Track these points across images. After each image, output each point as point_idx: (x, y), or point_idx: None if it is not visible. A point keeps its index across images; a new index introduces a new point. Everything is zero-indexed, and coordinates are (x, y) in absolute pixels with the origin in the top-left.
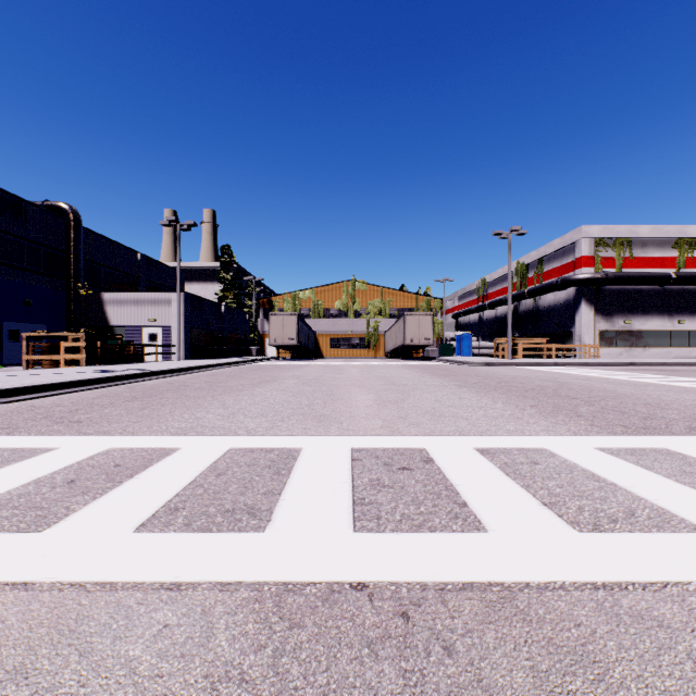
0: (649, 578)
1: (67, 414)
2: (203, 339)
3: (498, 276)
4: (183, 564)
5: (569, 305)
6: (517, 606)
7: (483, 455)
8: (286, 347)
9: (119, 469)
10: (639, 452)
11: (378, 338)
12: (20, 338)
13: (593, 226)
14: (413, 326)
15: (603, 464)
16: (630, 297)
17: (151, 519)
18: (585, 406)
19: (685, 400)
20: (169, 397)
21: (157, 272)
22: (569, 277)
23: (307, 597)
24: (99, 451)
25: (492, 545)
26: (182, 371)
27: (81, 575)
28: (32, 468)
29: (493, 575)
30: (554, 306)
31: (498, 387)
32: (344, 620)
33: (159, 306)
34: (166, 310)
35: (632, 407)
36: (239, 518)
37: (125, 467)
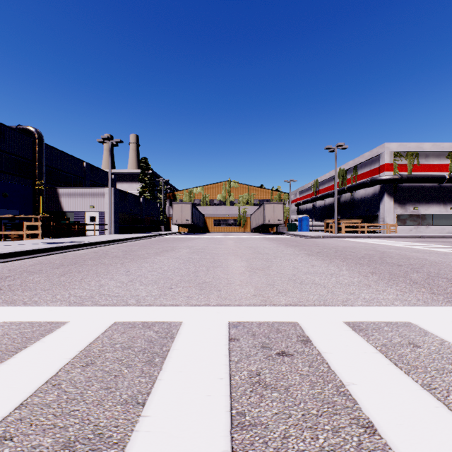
0: None
1: None
2: (128, 220)
3: (326, 178)
4: None
5: (375, 197)
6: None
7: (356, 332)
8: (184, 225)
9: None
10: None
11: (246, 219)
12: None
13: (392, 143)
14: (270, 211)
15: None
16: (417, 191)
17: None
18: (413, 273)
19: None
20: (88, 264)
21: (97, 175)
22: (376, 178)
23: None
24: None
25: None
26: (108, 242)
27: None
28: None
29: None
30: (365, 197)
31: (337, 255)
32: None
33: (97, 197)
34: (102, 200)
35: (451, 274)
36: None
37: None
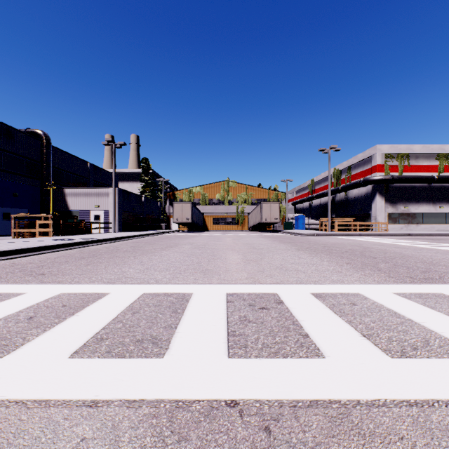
0: (448, 396)
1: (36, 269)
2: (130, 219)
3: (322, 178)
4: (101, 385)
5: (368, 196)
6: (352, 421)
7: (317, 298)
8: (184, 224)
9: (65, 308)
10: (425, 296)
11: (244, 218)
12: (10, 218)
13: (384, 145)
14: (267, 210)
15: (400, 305)
16: (408, 191)
17: (83, 347)
18: (383, 263)
19: (448, 259)
20: (105, 257)
21: (100, 175)
22: (368, 178)
23: (192, 413)
24: (53, 295)
25: (329, 368)
26: (115, 239)
27: (24, 394)
28: (4, 308)
29: (332, 394)
30: (358, 197)
31: (323, 250)
32: (220, 434)
33: (101, 197)
34: (106, 200)
35: (414, 264)
36: (146, 346)
37: (69, 307)
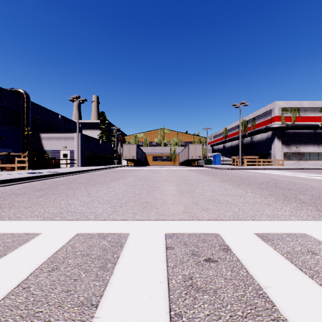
0: None
1: None
2: (90, 156)
3: (233, 126)
4: None
5: (268, 140)
6: None
7: (265, 241)
8: (131, 160)
9: None
10: None
11: (175, 156)
12: None
13: (280, 101)
14: (193, 150)
15: None
16: (298, 136)
17: None
18: (301, 194)
19: None
20: (60, 188)
21: (69, 124)
22: (269, 126)
23: None
24: None
25: None
26: (76, 172)
27: None
28: None
29: None
30: (260, 140)
31: (242, 182)
32: None
33: (68, 140)
34: (72, 142)
35: None
36: None
37: None
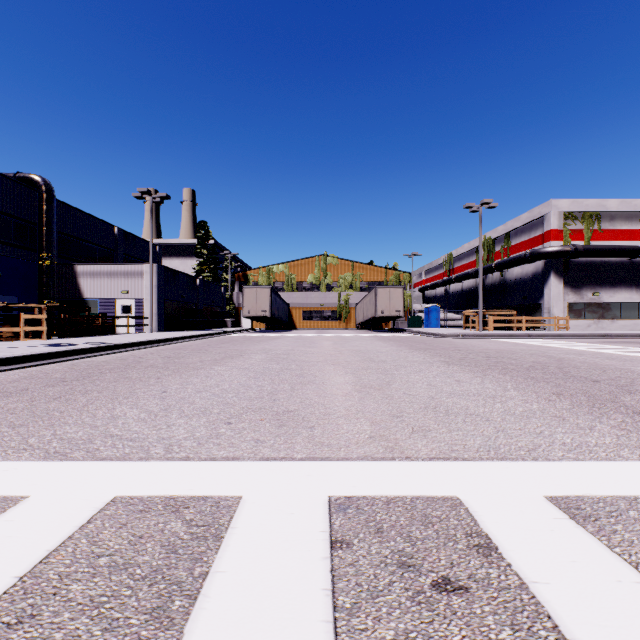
0: None
1: None
2: (178, 311)
3: (464, 251)
4: None
5: (537, 277)
6: None
7: (580, 523)
8: (260, 319)
9: None
10: None
11: (349, 311)
12: None
13: (562, 200)
14: (384, 299)
15: None
16: (598, 270)
17: None
18: (624, 394)
19: None
20: (104, 379)
21: (134, 246)
22: (538, 250)
23: None
24: None
25: None
26: (146, 344)
27: None
28: None
29: None
30: (521, 279)
31: (491, 365)
32: None
33: (132, 278)
34: (139, 282)
35: None
36: None
37: None
